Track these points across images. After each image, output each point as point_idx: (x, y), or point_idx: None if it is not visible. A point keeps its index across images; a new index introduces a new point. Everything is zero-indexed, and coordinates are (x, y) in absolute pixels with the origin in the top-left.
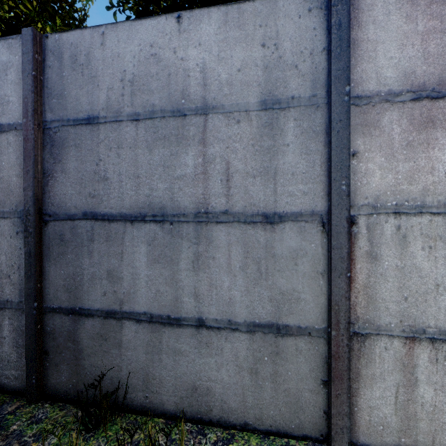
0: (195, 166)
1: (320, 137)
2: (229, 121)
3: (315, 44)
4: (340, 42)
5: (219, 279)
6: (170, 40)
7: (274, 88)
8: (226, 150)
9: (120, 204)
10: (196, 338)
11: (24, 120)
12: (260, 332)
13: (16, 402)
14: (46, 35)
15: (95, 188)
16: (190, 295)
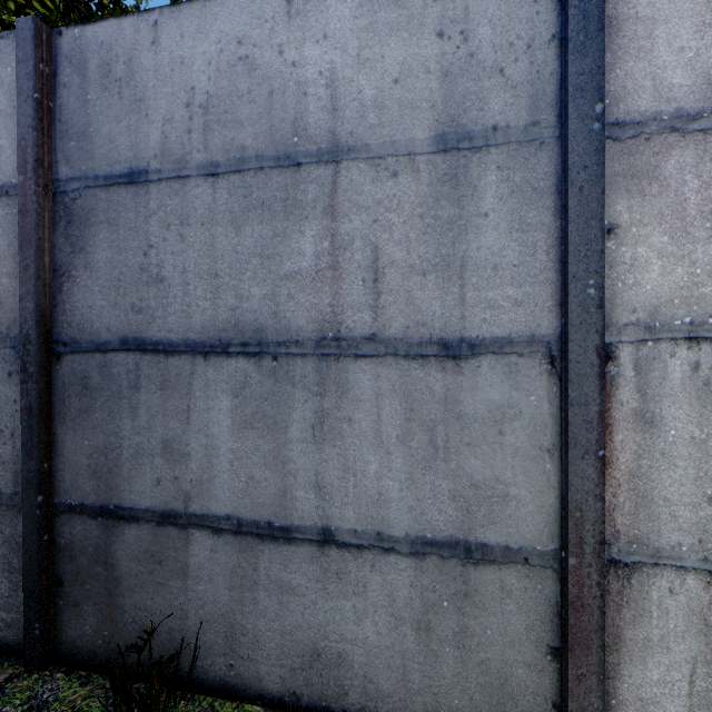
0: (317, 255)
1: (547, 200)
2: (378, 174)
3: (536, 30)
4: (585, 21)
5: (359, 458)
6: (272, 31)
7: (461, 112)
8: (373, 226)
9: (184, 324)
10: (318, 563)
11: (21, 179)
12: (435, 556)
13: (7, 668)
14: (58, 30)
15: (141, 296)
16: (308, 487)
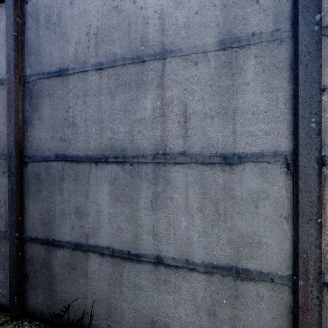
0: (153, 109)
1: (284, 73)
2: (187, 64)
3: None
4: None
5: (176, 218)
6: None
7: (233, 27)
8: (184, 93)
9: (86, 147)
10: (154, 274)
11: (8, 75)
12: (219, 274)
13: (2, 317)
14: (26, 1)
15: (65, 133)
16: (149, 233)
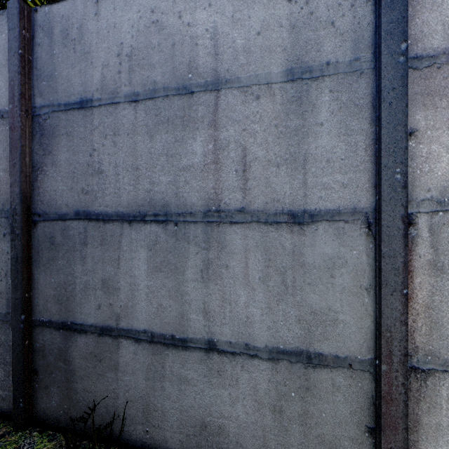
0: (204, 154)
1: (365, 112)
2: (246, 97)
3: None
4: None
5: (233, 292)
6: (174, 3)
7: (304, 53)
8: (243, 134)
9: (116, 201)
10: (205, 364)
11: (10, 106)
12: (286, 361)
13: (2, 427)
14: (35, 8)
15: (88, 183)
16: (198, 312)
